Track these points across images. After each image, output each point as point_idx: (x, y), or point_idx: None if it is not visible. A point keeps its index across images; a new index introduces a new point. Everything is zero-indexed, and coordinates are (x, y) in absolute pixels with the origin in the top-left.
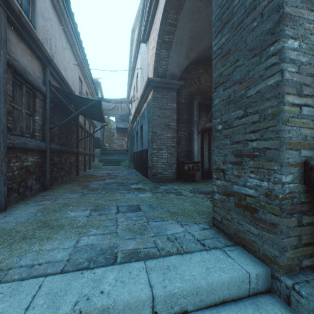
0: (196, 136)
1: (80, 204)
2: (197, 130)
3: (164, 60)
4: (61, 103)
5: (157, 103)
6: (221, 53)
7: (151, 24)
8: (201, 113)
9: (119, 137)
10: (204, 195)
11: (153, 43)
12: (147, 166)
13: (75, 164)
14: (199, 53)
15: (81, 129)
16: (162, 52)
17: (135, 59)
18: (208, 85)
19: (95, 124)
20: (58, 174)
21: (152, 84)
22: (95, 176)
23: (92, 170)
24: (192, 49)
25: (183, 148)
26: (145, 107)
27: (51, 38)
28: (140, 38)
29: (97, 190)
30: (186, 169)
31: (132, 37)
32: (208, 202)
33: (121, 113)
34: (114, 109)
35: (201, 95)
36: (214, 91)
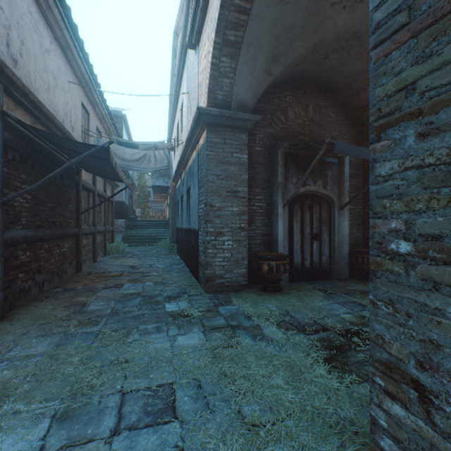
0: (281, 209)
1: (38, 388)
2: (283, 199)
3: (227, 76)
4: (37, 150)
5: (214, 152)
6: (408, 21)
7: (204, 13)
8: (289, 170)
9: (158, 199)
10: (306, 335)
11: (208, 46)
12: (198, 260)
13: (72, 254)
14: (287, 66)
15: (87, 192)
16: (223, 62)
17: (179, 78)
18: (300, 122)
19: (115, 182)
20: (29, 283)
21: (205, 118)
22: (108, 276)
23: (109, 258)
24: (276, 58)
25: (258, 229)
26: (194, 158)
27: (9, 25)
28: (185, 43)
29: (97, 323)
30: (265, 269)
31: (175, 44)
32: (321, 368)
33: (156, 166)
34: (142, 159)
35: (288, 140)
36: (377, 137)
